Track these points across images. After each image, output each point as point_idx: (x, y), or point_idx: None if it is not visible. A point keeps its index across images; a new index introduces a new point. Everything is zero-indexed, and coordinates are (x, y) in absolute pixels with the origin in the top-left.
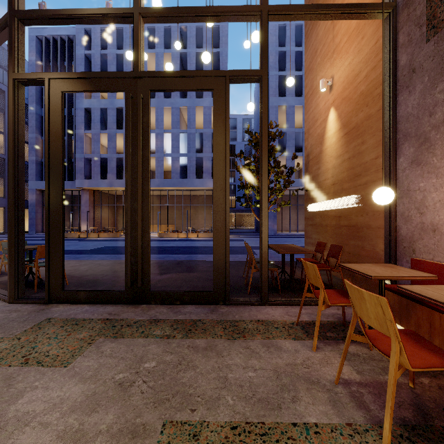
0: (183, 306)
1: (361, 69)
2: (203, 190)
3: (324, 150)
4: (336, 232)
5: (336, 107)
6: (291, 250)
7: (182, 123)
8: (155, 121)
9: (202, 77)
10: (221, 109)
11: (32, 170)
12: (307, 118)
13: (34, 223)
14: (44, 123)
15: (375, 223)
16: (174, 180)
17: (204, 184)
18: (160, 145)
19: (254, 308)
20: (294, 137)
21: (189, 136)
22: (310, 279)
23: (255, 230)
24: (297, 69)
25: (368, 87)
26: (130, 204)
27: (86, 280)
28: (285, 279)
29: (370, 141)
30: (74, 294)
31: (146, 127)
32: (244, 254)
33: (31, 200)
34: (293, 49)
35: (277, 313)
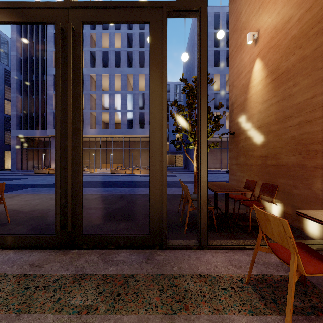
0: (117, 251)
1: (292, 14)
2: (145, 137)
3: (249, 98)
4: (262, 171)
5: (263, 57)
6: (226, 188)
7: (129, 87)
8: (108, 85)
9: (138, 8)
10: (158, 42)
11: (13, 121)
12: (231, 73)
13: (15, 162)
14: (23, 85)
15: (311, 162)
16: (122, 129)
17: (145, 133)
18: (112, 103)
19: (193, 254)
20: (213, 97)
21: (134, 96)
22: (270, 234)
23: (184, 167)
24: (216, 47)
25: (302, 29)
26: (60, 142)
27: (30, 216)
28: (218, 215)
29: (304, 82)
30: (1, 238)
31: (78, 60)
32: (176, 187)
33: (13, 145)
34: (213, 31)
35: (219, 263)
